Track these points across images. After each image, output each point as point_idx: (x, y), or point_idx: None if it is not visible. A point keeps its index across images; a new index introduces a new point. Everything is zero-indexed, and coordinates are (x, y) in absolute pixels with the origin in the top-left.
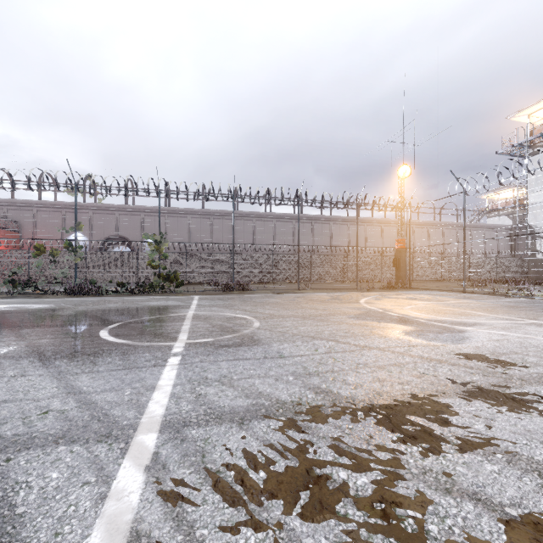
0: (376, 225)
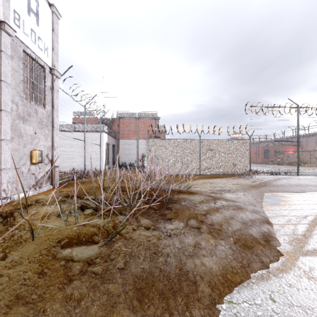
0: None
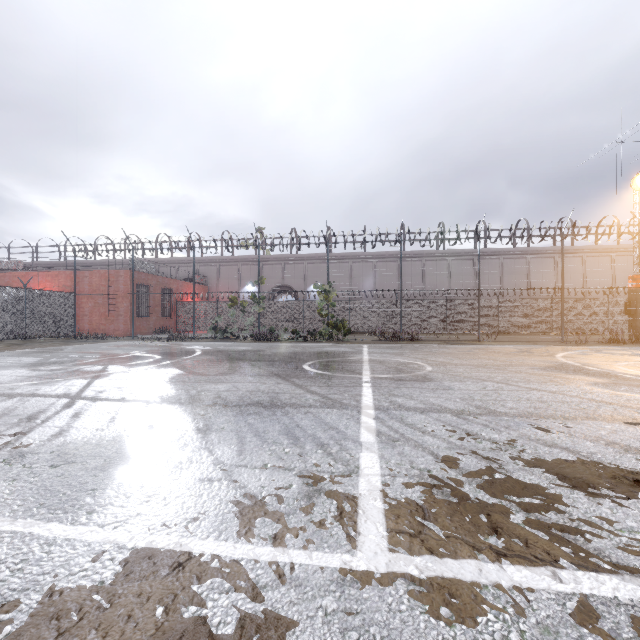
0: (602, 255)
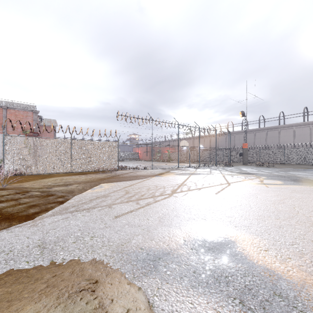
0: None
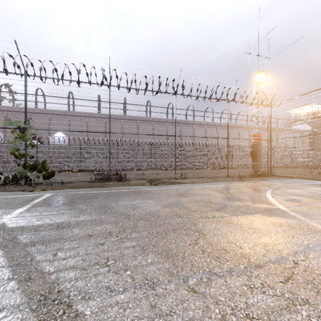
0: (224, 128)
